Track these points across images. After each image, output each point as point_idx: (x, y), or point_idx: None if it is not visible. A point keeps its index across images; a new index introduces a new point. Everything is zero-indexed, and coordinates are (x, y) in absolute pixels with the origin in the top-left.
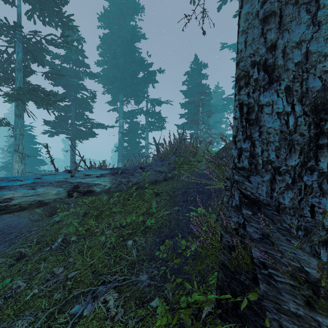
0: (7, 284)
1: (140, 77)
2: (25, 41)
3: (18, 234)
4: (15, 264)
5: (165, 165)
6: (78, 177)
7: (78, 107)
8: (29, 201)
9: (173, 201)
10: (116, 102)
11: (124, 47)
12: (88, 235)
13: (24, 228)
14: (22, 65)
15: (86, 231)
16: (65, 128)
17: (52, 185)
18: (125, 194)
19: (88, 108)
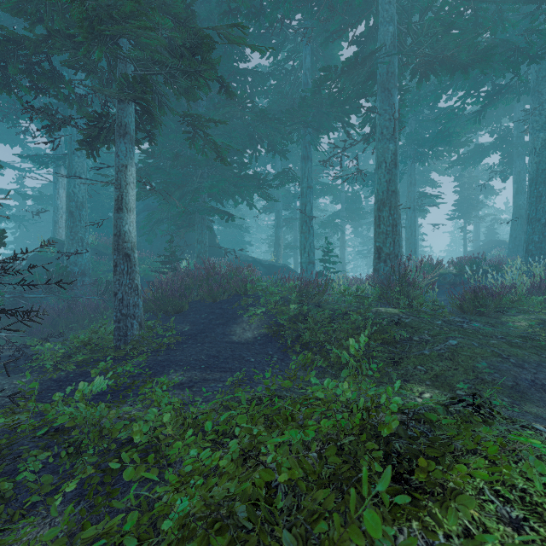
0: None
1: None
2: None
3: None
4: None
5: None
6: None
7: None
8: None
9: None
10: None
11: None
12: None
13: None
14: None
15: None
16: None
17: None
18: None
19: None
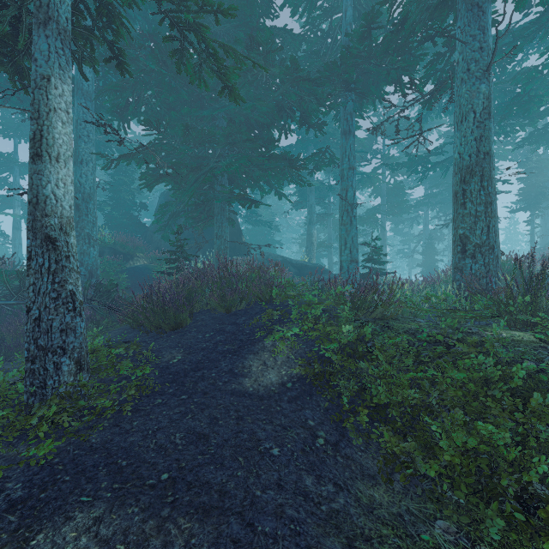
0: None
1: None
2: None
3: None
4: None
5: None
6: None
7: None
8: None
9: None
10: None
11: None
12: None
13: None
14: None
15: None
16: None
17: None
18: None
19: None
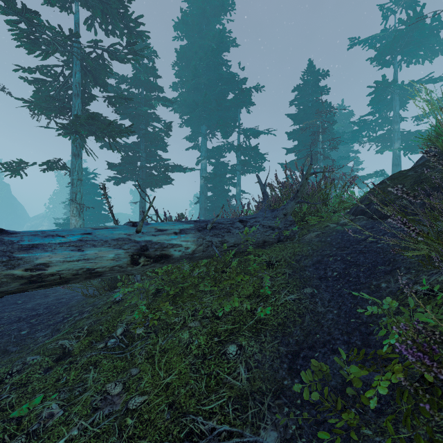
0: (37, 405)
1: (230, 99)
2: (83, 55)
3: (66, 316)
4: (53, 368)
5: (278, 218)
6: (147, 233)
7: (149, 144)
8: (74, 269)
9: (300, 276)
10: (196, 137)
11: (208, 60)
12: (162, 327)
13: (76, 306)
14: (80, 89)
15: (158, 320)
16: (133, 173)
17: (107, 245)
18: (218, 262)
19: (161, 145)
